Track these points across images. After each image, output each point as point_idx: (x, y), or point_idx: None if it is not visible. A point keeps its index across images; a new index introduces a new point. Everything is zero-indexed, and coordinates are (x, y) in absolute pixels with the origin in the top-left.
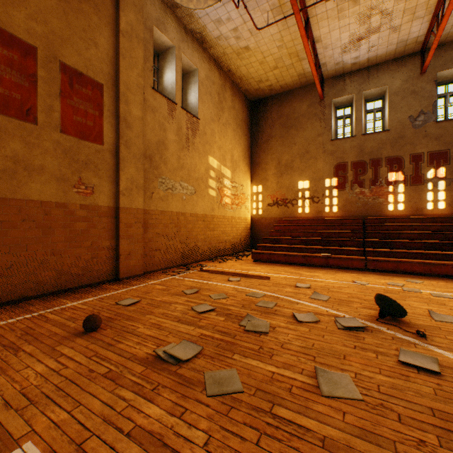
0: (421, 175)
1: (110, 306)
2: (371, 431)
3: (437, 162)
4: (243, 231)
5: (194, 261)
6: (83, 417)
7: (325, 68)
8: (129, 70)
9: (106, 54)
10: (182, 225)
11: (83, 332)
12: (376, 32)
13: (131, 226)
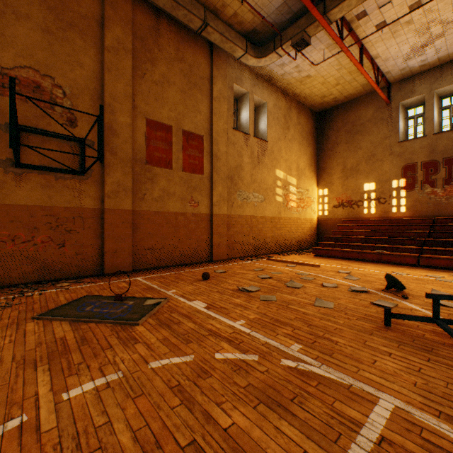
0: None
1: (211, 272)
2: (328, 314)
3: None
4: (309, 231)
5: (263, 253)
6: (212, 299)
7: (390, 75)
8: (218, 122)
9: (205, 116)
10: (254, 225)
11: (202, 280)
12: (441, 37)
13: (219, 226)
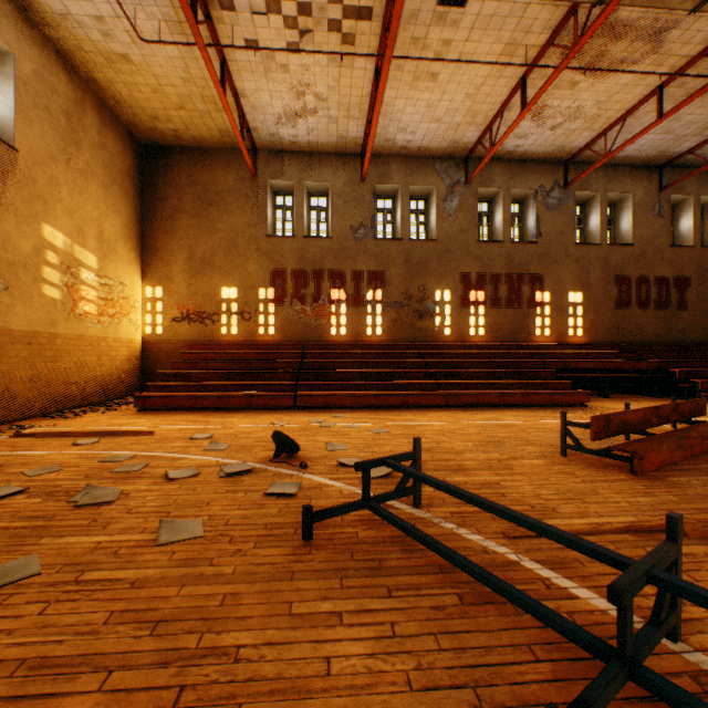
0: (362, 295)
1: None
2: (196, 558)
3: (376, 283)
4: (127, 363)
5: (3, 421)
6: None
7: (258, 135)
8: None
9: None
10: None
11: None
12: (314, 115)
13: None
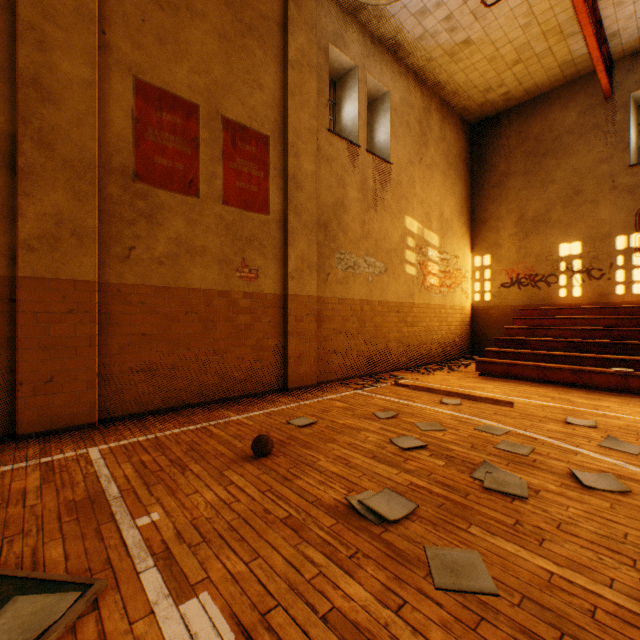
0: None
1: (279, 424)
2: None
3: None
4: (458, 328)
5: (383, 370)
6: (263, 576)
7: (617, 40)
8: (299, 111)
9: (272, 97)
10: (368, 318)
11: (252, 456)
12: None
13: (301, 319)
